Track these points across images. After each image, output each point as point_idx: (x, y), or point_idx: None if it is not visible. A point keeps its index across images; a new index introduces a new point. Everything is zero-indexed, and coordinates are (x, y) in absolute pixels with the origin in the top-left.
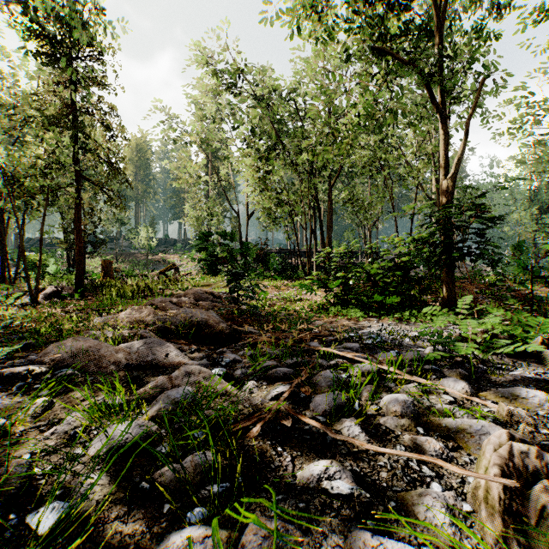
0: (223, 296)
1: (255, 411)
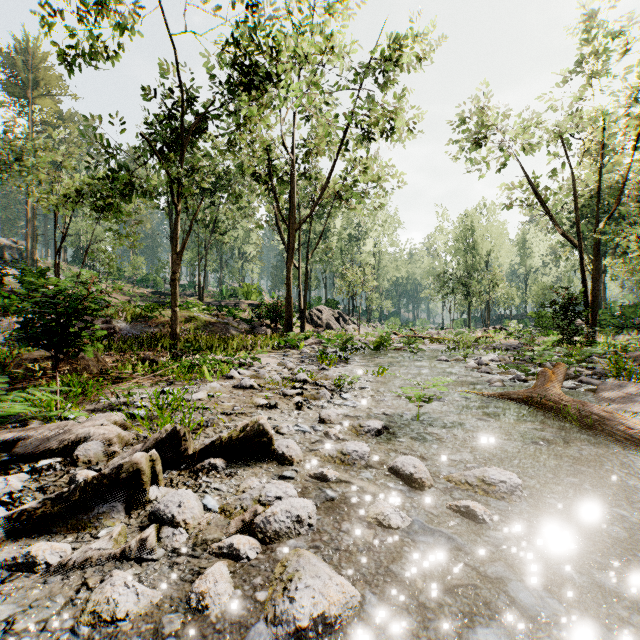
0: None
1: None
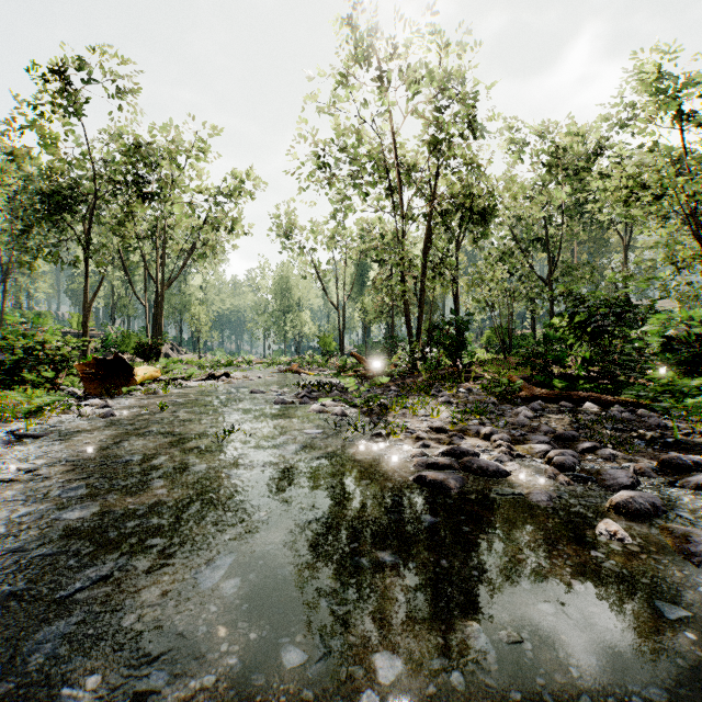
0: None
1: None
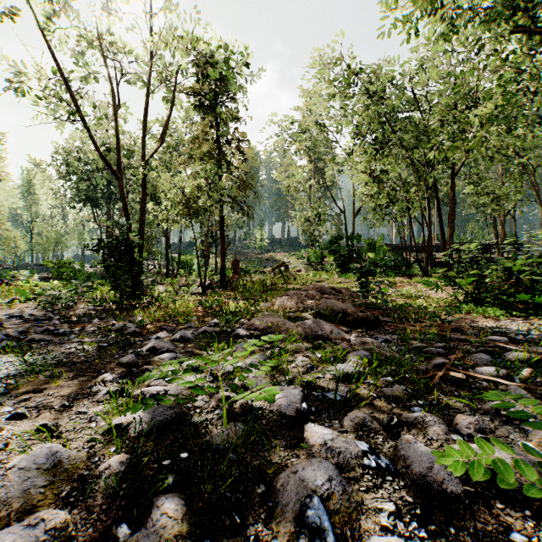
0: (344, 291)
1: (426, 370)
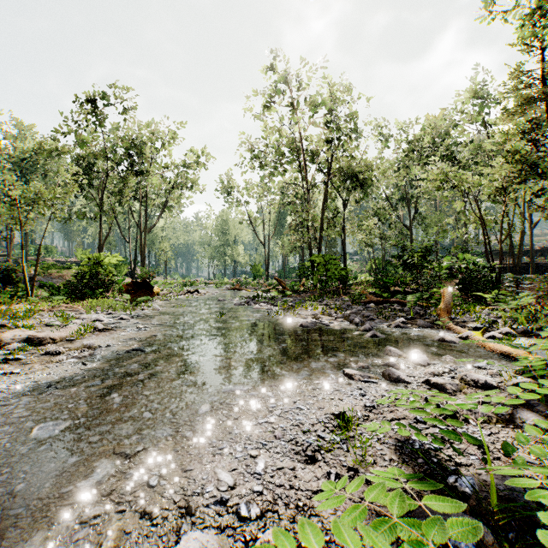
0: None
1: None
